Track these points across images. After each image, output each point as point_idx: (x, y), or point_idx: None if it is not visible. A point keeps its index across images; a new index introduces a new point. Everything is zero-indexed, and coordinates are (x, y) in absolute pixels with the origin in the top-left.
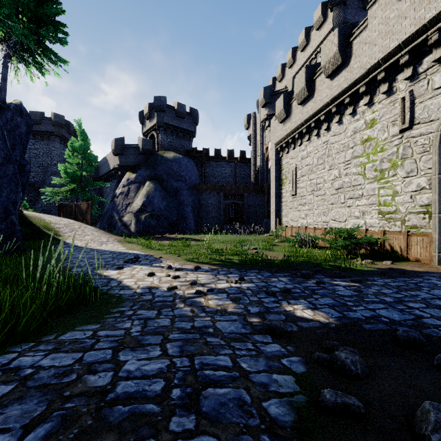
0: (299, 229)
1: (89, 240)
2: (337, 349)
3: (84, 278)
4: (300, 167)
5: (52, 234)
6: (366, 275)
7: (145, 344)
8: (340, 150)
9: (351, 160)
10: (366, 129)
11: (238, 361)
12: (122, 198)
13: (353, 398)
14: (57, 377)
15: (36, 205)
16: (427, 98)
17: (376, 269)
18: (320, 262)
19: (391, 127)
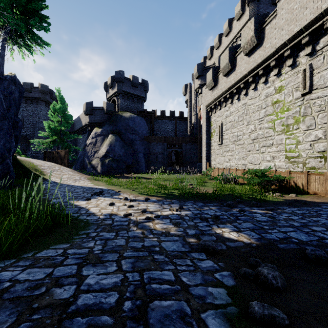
0: (224, 170)
1: (66, 178)
2: (259, 265)
3: (60, 207)
4: (225, 123)
5: (38, 174)
6: (277, 205)
7: (104, 260)
8: (255, 110)
9: (263, 117)
10: (276, 94)
11: (179, 275)
12: (91, 146)
13: (277, 310)
14: (29, 290)
15: (27, 152)
16: (323, 70)
17: (284, 200)
18: (241, 195)
19: (294, 92)
